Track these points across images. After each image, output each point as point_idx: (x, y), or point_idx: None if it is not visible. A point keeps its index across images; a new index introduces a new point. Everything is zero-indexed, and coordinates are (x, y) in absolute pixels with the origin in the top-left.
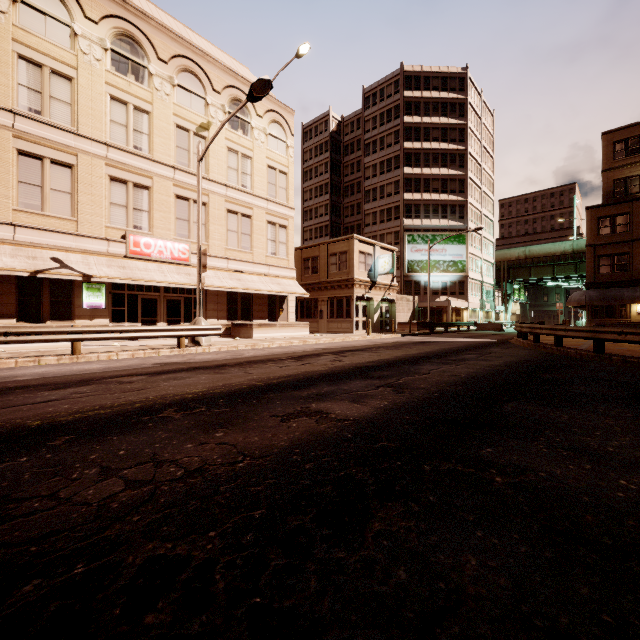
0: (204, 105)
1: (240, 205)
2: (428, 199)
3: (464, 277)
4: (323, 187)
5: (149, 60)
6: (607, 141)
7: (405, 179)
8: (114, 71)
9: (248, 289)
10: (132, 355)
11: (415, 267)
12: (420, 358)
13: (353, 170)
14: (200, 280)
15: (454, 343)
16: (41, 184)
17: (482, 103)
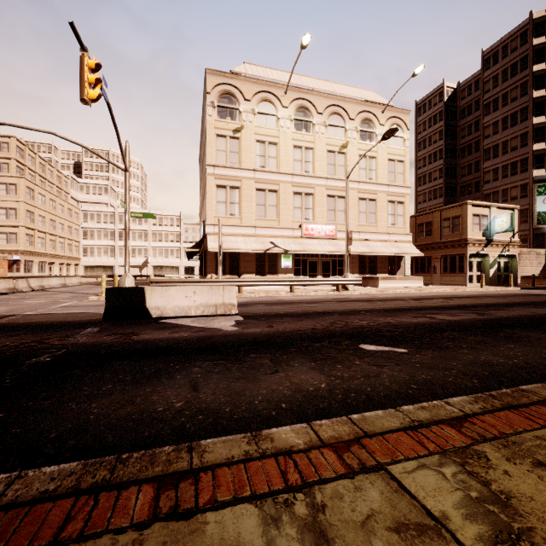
0: (344, 132)
1: (368, 193)
2: None
3: None
4: (437, 153)
5: (313, 116)
6: None
7: (535, 129)
8: (295, 131)
9: (374, 252)
10: (315, 294)
11: None
12: (518, 304)
13: (470, 131)
14: (347, 250)
15: None
16: (264, 204)
17: None
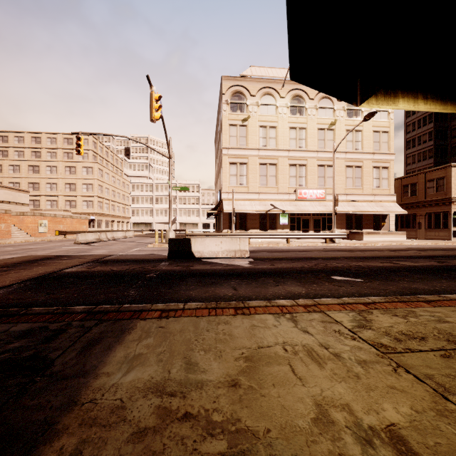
0: (332, 112)
1: (354, 161)
2: None
3: None
4: (426, 118)
5: (305, 102)
6: None
7: None
8: (291, 115)
9: (360, 211)
10: (307, 245)
11: None
12: None
13: None
14: (334, 210)
15: None
16: (266, 175)
17: None
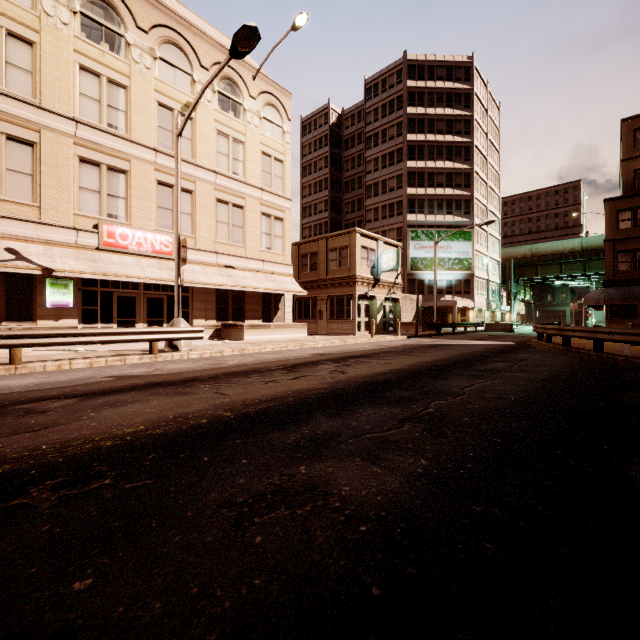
0: (190, 82)
1: (231, 194)
2: (432, 194)
3: (470, 275)
4: (323, 182)
5: (126, 28)
6: (627, 128)
7: (408, 173)
8: (84, 38)
9: (239, 286)
10: (90, 364)
11: (419, 265)
12: (441, 368)
13: (354, 165)
14: (179, 274)
15: (470, 347)
16: None
17: (488, 94)
